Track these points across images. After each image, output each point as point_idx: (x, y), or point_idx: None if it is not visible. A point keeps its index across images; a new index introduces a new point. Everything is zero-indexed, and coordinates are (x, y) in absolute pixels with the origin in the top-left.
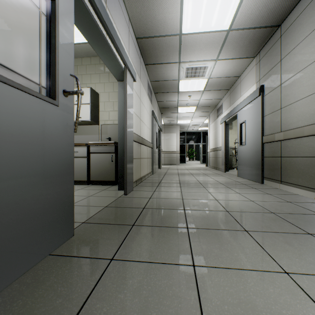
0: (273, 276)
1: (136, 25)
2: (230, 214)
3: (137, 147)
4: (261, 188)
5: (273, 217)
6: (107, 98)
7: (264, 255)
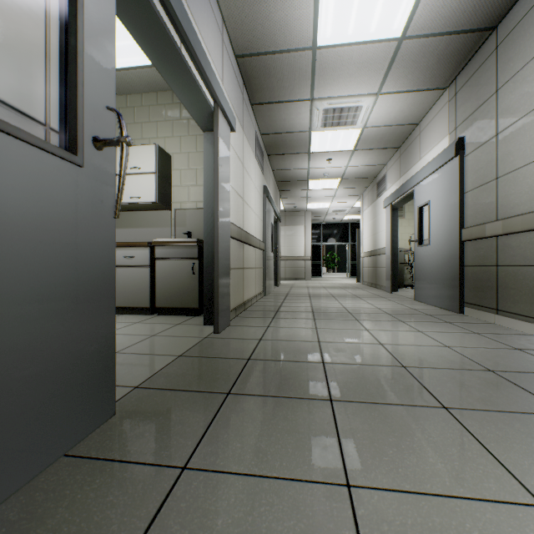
0: (519, 516)
1: (236, 32)
2: (409, 373)
3: (238, 248)
4: (461, 323)
5: (494, 379)
6: (185, 164)
7: (490, 464)
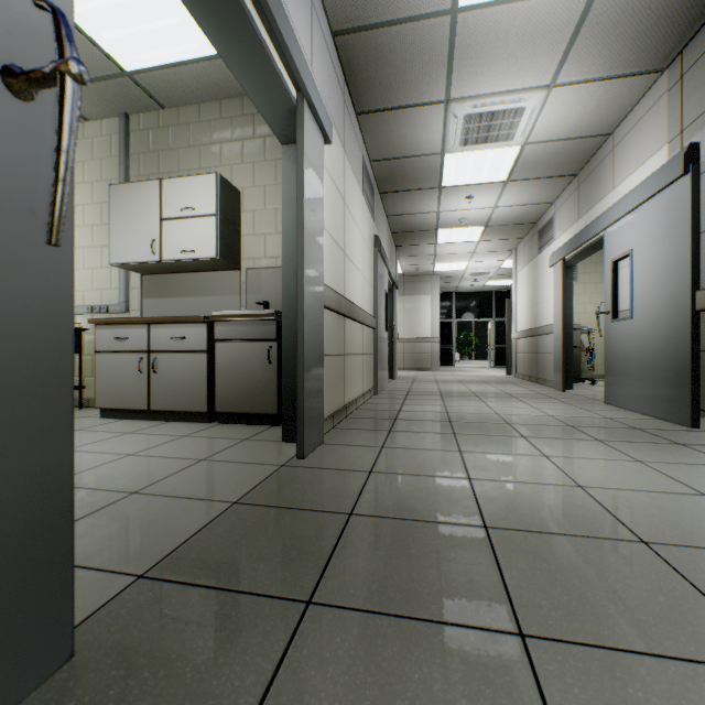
0: None
1: None
2: (663, 561)
3: (336, 325)
4: (703, 445)
5: None
6: (259, 202)
7: None
